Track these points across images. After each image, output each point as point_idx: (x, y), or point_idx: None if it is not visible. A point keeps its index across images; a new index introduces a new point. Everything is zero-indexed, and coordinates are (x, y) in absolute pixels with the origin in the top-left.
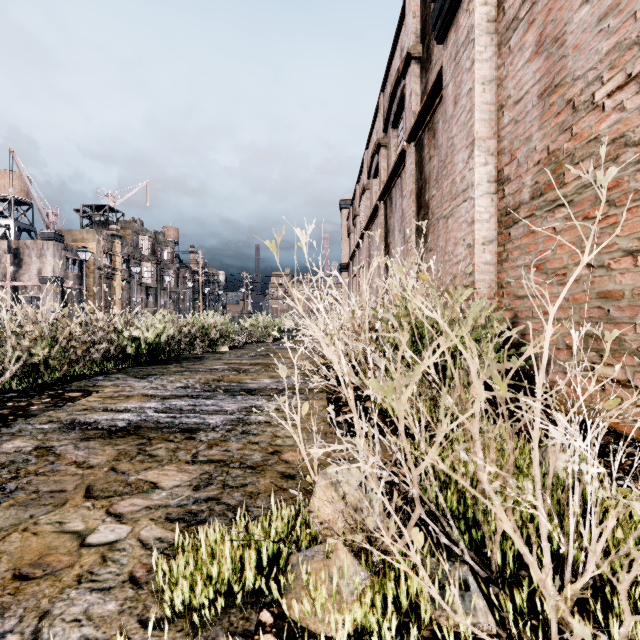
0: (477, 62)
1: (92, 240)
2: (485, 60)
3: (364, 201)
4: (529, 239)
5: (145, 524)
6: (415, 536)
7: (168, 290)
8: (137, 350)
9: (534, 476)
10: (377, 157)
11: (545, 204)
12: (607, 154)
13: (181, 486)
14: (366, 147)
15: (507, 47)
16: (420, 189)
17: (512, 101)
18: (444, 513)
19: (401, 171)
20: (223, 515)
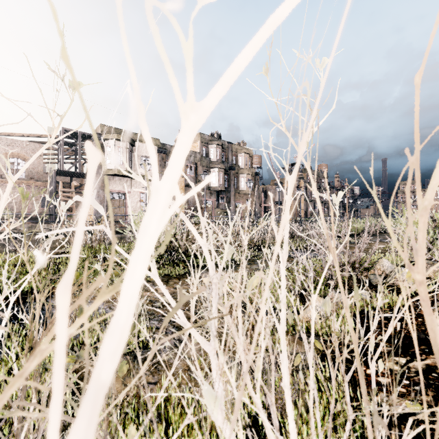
0: None
1: None
2: None
3: None
4: None
5: None
6: None
7: None
8: (354, 231)
9: None
10: None
11: None
12: None
13: None
14: None
15: None
16: None
17: None
18: None
19: None
20: None
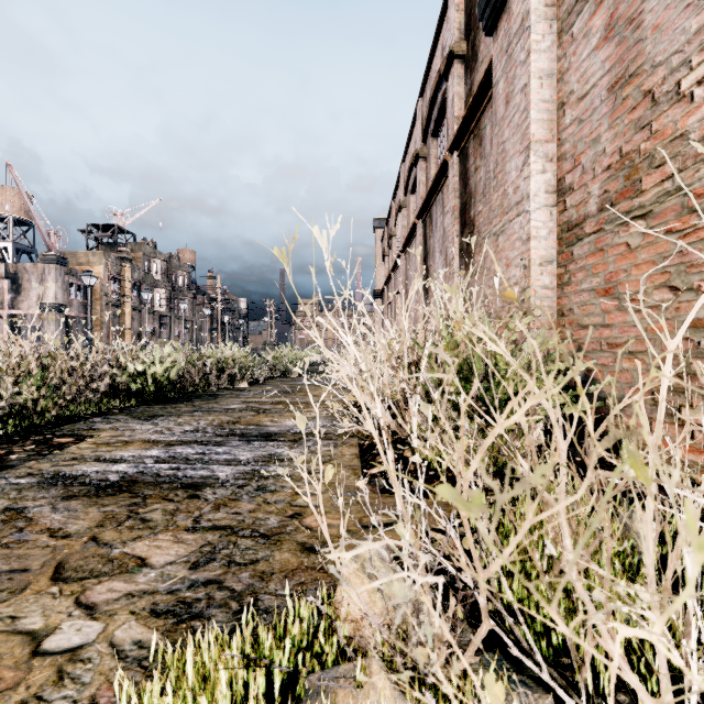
0: (534, 53)
1: (99, 264)
2: (543, 51)
3: (400, 220)
4: (597, 258)
5: (123, 620)
6: (490, 687)
7: (183, 319)
8: (143, 387)
9: (647, 576)
10: (415, 170)
11: (617, 216)
12: (697, 154)
13: (175, 563)
14: (403, 159)
15: (569, 34)
16: (464, 204)
17: (575, 97)
18: (508, 603)
19: (442, 185)
20: (225, 606)
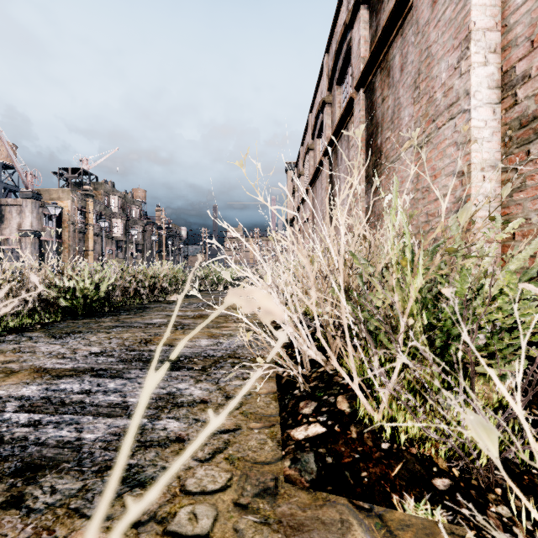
0: None
1: (67, 199)
2: None
3: (308, 160)
4: None
5: None
6: None
7: (134, 243)
8: (72, 302)
9: None
10: (321, 117)
11: None
12: None
13: None
14: (310, 110)
15: None
16: (370, 135)
17: None
18: None
19: (348, 122)
20: None
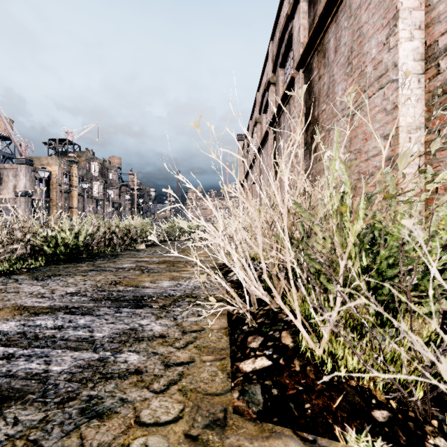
0: None
1: (55, 164)
2: None
3: (256, 131)
4: None
5: None
6: None
7: (110, 201)
8: (55, 249)
9: None
10: (267, 95)
11: None
12: None
13: None
14: (258, 89)
15: None
16: (309, 108)
17: None
18: None
19: (289, 98)
20: None
